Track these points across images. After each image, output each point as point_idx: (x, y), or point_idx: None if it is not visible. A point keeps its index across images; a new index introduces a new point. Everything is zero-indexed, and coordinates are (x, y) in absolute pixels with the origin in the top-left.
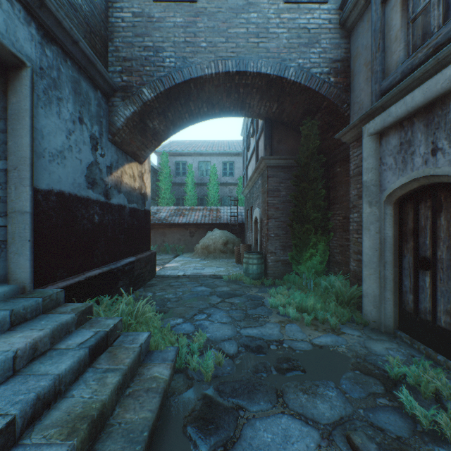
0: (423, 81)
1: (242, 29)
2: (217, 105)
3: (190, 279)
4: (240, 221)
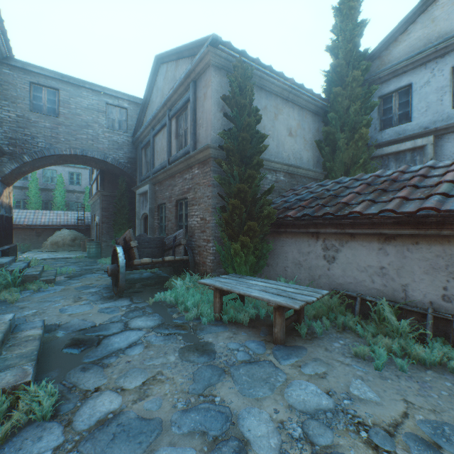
0: (145, 185)
1: (85, 136)
2: (70, 161)
3: (48, 260)
4: (87, 223)
